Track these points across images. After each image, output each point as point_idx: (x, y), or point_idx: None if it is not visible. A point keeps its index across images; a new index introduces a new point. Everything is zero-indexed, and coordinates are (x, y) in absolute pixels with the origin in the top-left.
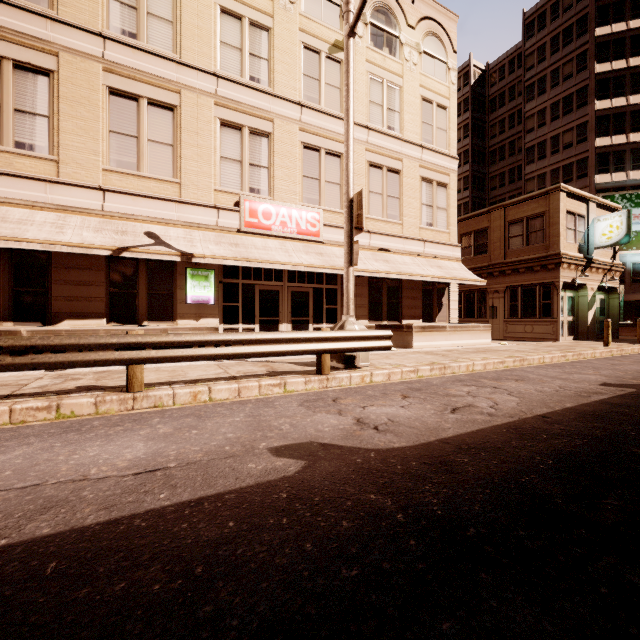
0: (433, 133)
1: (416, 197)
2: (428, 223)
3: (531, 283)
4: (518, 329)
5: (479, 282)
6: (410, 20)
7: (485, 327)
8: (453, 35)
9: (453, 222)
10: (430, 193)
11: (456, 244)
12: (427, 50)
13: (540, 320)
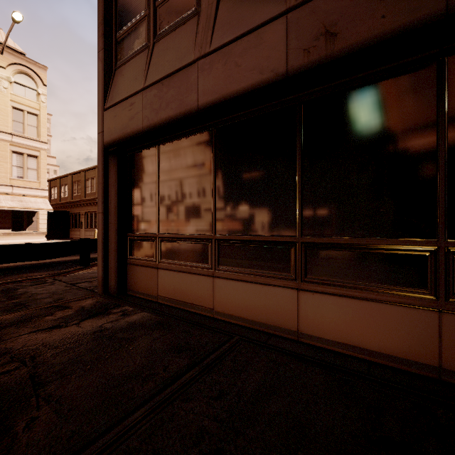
0: (24, 127)
1: (7, 162)
2: (19, 176)
3: (91, 211)
4: (88, 234)
5: (47, 210)
6: (1, 63)
7: (39, 233)
8: (43, 76)
9: (43, 177)
10: (21, 160)
11: (44, 189)
12: (18, 81)
13: (93, 229)
